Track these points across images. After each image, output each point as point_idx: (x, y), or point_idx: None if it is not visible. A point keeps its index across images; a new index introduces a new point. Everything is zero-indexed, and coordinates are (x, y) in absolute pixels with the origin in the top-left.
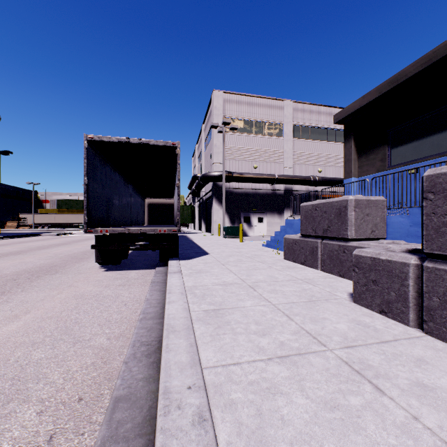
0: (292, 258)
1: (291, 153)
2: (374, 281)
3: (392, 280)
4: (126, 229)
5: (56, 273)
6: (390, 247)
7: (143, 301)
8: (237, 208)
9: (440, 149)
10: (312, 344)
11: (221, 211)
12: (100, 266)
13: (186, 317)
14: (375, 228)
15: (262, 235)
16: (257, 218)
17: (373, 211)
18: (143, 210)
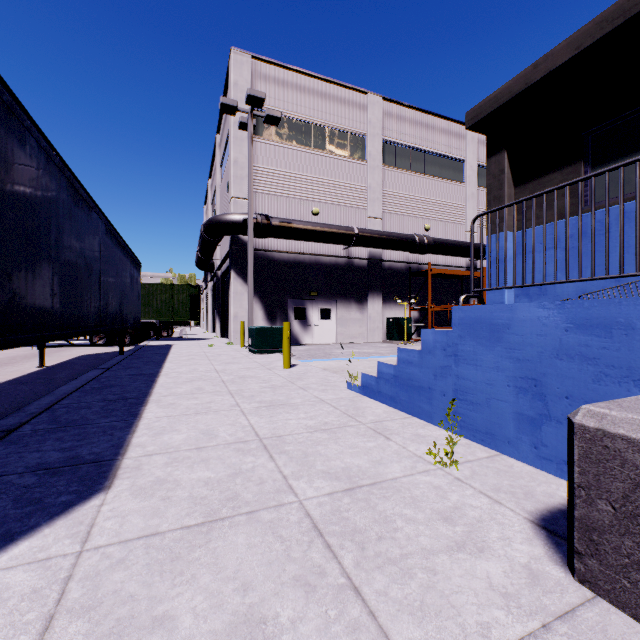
0: None
1: (380, 191)
2: None
3: None
4: None
5: None
6: None
7: None
8: (281, 290)
9: None
10: None
11: (247, 295)
12: None
13: None
14: None
15: (328, 342)
16: (319, 310)
17: None
18: None
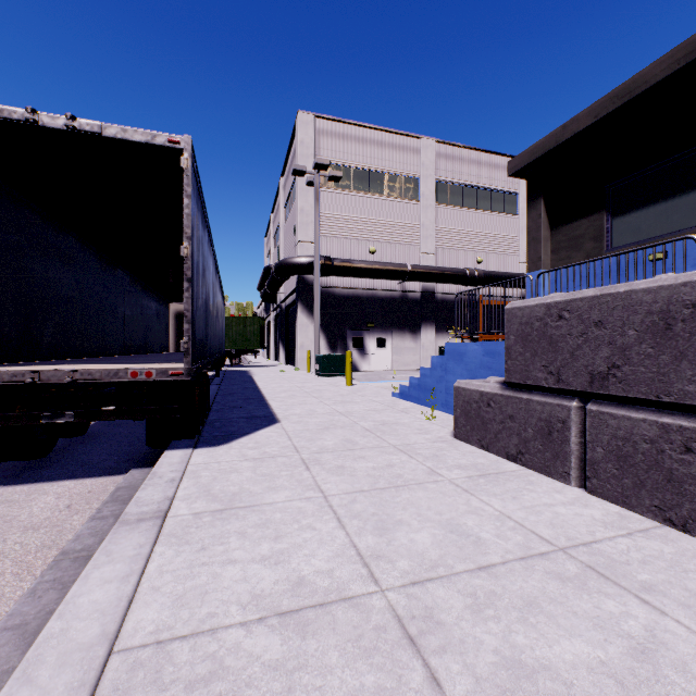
0: (480, 440)
1: (433, 229)
2: None
3: None
4: (24, 371)
5: None
6: None
7: None
8: (341, 322)
9: None
10: None
11: (312, 327)
12: None
13: None
14: None
15: (384, 369)
16: (375, 339)
17: None
18: (164, 325)
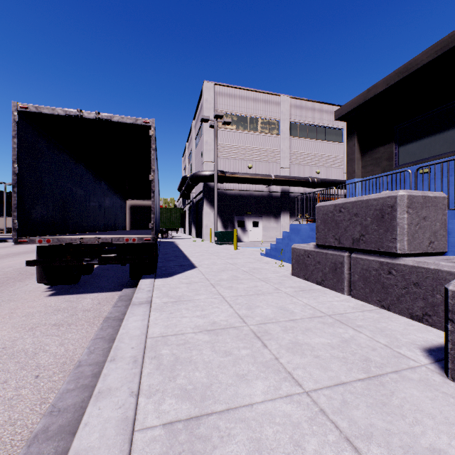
0: (304, 275)
1: (288, 152)
2: None
3: None
4: (76, 238)
5: None
6: None
7: (74, 365)
8: (231, 211)
9: None
10: None
11: (212, 214)
12: (48, 287)
13: None
14: (434, 237)
15: (257, 240)
16: (252, 222)
17: (431, 213)
18: (124, 213)
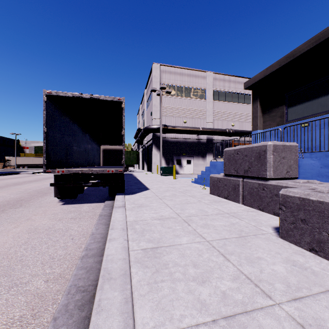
0: (217, 193)
1: (212, 111)
2: (303, 220)
3: (324, 220)
4: (79, 170)
5: (20, 207)
6: (315, 187)
7: (89, 235)
8: (171, 153)
9: (326, 108)
10: (256, 296)
11: (158, 155)
12: (59, 200)
13: (125, 259)
14: (289, 169)
15: (190, 173)
16: (186, 160)
17: (288, 154)
18: (99, 154)
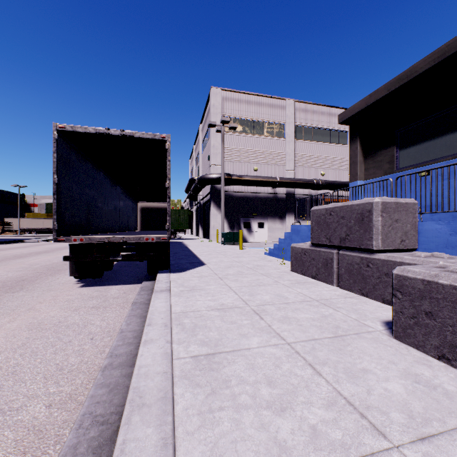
0: (301, 271)
1: (293, 155)
2: (429, 314)
3: None
4: (105, 237)
5: (20, 290)
6: (445, 265)
7: (117, 332)
8: (237, 213)
9: (453, 150)
10: (363, 433)
11: (219, 216)
12: (77, 280)
13: (165, 372)
14: (405, 236)
15: (263, 241)
16: (257, 223)
17: (403, 216)
18: (135, 215)
